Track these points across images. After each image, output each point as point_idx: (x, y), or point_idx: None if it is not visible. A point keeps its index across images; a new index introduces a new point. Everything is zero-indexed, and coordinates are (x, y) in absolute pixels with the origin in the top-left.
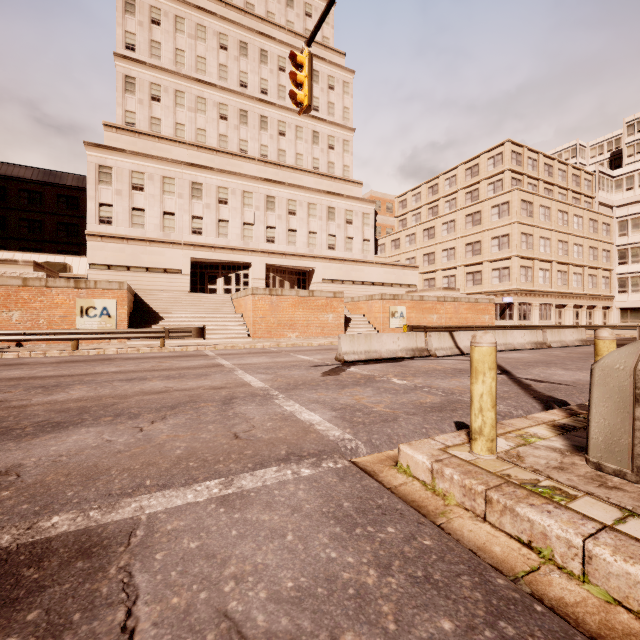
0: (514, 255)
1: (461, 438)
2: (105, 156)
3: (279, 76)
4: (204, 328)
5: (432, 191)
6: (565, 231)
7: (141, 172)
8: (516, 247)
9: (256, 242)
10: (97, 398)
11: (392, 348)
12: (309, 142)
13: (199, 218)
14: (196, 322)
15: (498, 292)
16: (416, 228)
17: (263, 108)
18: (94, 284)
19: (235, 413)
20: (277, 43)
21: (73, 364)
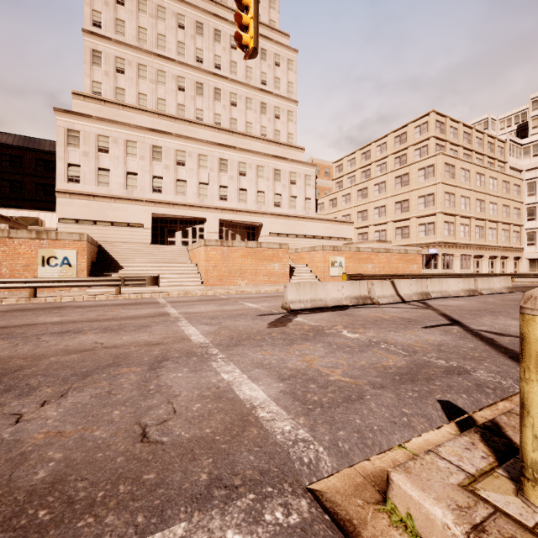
0: (438, 212)
1: (480, 452)
2: (73, 121)
3: (231, 53)
4: (158, 276)
5: (365, 156)
6: (482, 191)
7: (106, 136)
8: (440, 204)
9: (210, 200)
10: (5, 360)
11: (337, 296)
12: (258, 112)
13: (159, 178)
14: (153, 271)
15: (424, 244)
16: (351, 189)
17: (217, 81)
18: (55, 235)
19: (158, 385)
20: (229, 24)
21: (19, 313)
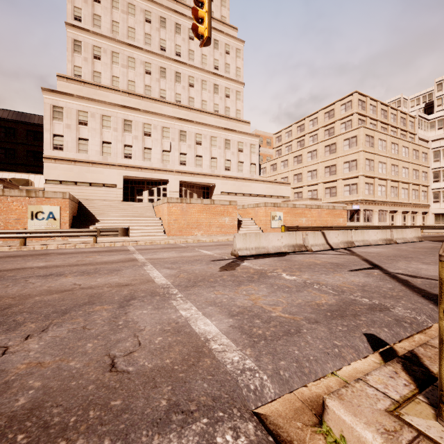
0: (360, 175)
1: (403, 380)
2: (58, 99)
3: (189, 43)
4: (128, 228)
5: (300, 129)
6: (396, 158)
7: (85, 111)
8: (362, 169)
9: (172, 164)
10: None
11: (277, 245)
12: (211, 92)
13: (129, 146)
14: (124, 223)
15: (349, 202)
16: (288, 156)
17: (177, 66)
18: (42, 194)
19: (126, 321)
20: (188, 19)
21: (11, 259)
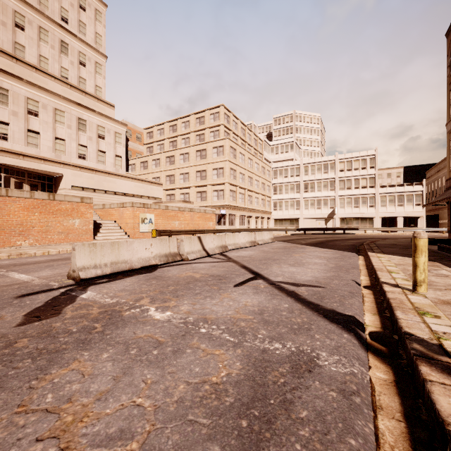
0: (226, 182)
1: None
2: None
3: None
4: None
5: (172, 129)
6: (251, 171)
7: None
8: (228, 177)
9: None
10: None
11: (145, 256)
12: (56, 49)
13: None
14: None
15: (217, 206)
16: (161, 155)
17: None
18: None
19: None
20: None
21: None
